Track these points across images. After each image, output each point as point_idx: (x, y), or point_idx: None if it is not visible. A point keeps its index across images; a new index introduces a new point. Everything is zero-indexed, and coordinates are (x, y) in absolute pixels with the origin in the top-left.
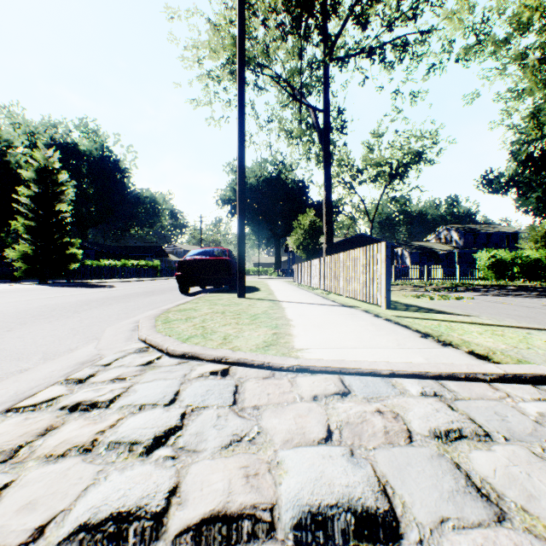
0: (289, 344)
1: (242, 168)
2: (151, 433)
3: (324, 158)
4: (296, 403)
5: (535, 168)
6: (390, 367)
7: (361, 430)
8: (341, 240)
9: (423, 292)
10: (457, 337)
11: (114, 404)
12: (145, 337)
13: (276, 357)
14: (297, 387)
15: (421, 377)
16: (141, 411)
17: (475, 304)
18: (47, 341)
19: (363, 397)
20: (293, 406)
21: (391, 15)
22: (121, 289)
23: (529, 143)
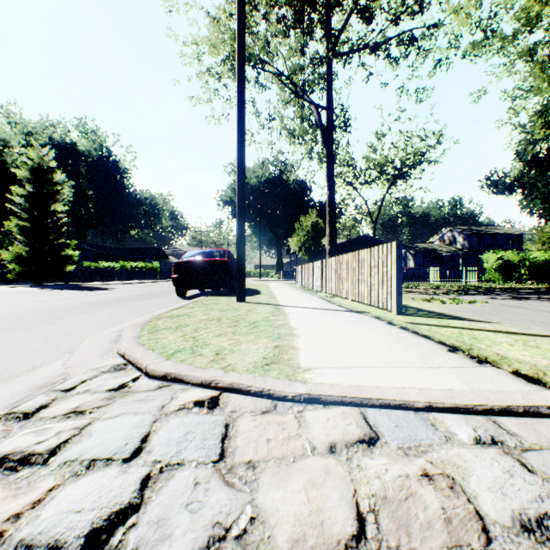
0: (294, 361)
1: (242, 163)
2: (89, 521)
3: (327, 156)
4: (306, 457)
5: (540, 168)
6: (425, 397)
7: (408, 516)
8: (344, 241)
9: (431, 295)
10: (491, 351)
11: (55, 458)
12: (124, 351)
13: (279, 380)
14: (306, 429)
15: (468, 412)
16: (87, 472)
17: (491, 308)
18: (10, 356)
19: (398, 448)
20: (303, 464)
21: (396, 8)
22: (116, 292)
23: (535, 143)
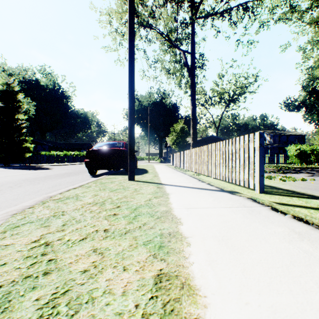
0: None
1: (132, 73)
2: None
3: (191, 84)
4: None
5: (316, 96)
6: None
7: None
8: (199, 139)
9: (265, 173)
10: None
11: None
12: None
13: None
14: None
15: None
16: None
17: None
18: None
19: None
20: None
21: None
22: (50, 171)
23: (314, 80)
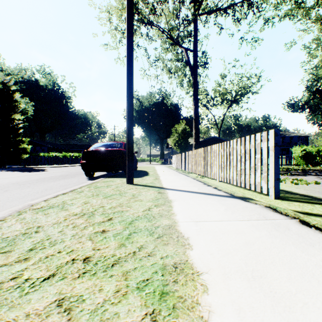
0: None
1: (130, 66)
2: None
3: (193, 83)
4: None
5: (320, 96)
6: None
7: None
8: (201, 140)
9: None
10: None
11: None
12: None
13: None
14: None
15: None
16: None
17: None
18: None
19: None
20: None
21: None
22: (46, 173)
23: (318, 80)
